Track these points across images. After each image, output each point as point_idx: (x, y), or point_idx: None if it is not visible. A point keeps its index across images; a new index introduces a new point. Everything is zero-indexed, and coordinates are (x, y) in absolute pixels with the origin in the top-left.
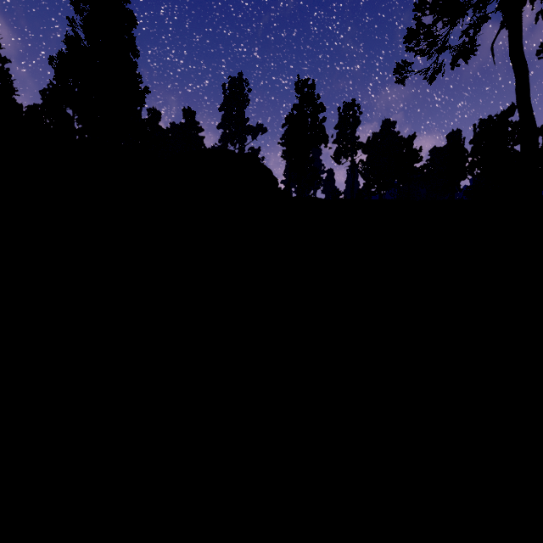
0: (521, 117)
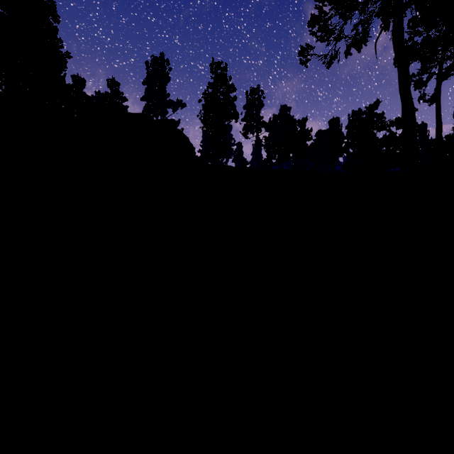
0: (403, 102)
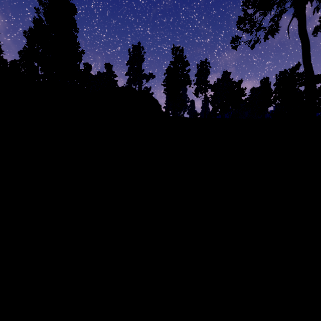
0: (305, 69)
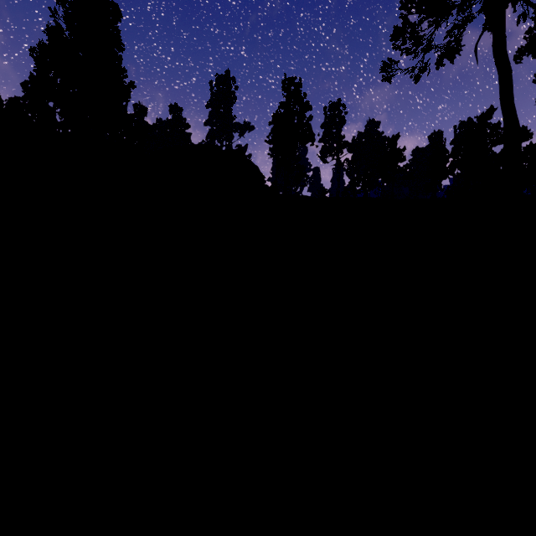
0: (505, 117)
